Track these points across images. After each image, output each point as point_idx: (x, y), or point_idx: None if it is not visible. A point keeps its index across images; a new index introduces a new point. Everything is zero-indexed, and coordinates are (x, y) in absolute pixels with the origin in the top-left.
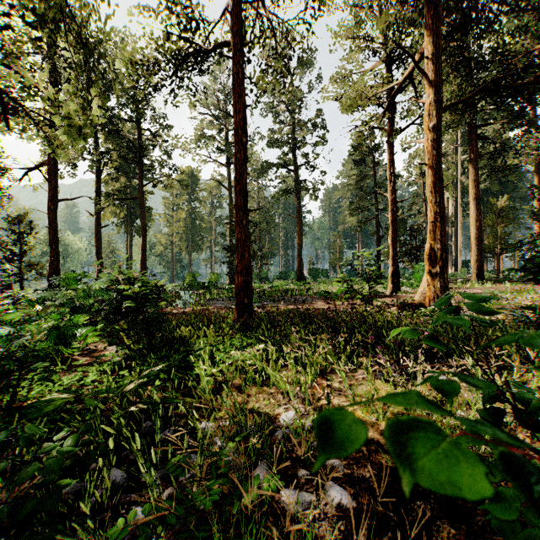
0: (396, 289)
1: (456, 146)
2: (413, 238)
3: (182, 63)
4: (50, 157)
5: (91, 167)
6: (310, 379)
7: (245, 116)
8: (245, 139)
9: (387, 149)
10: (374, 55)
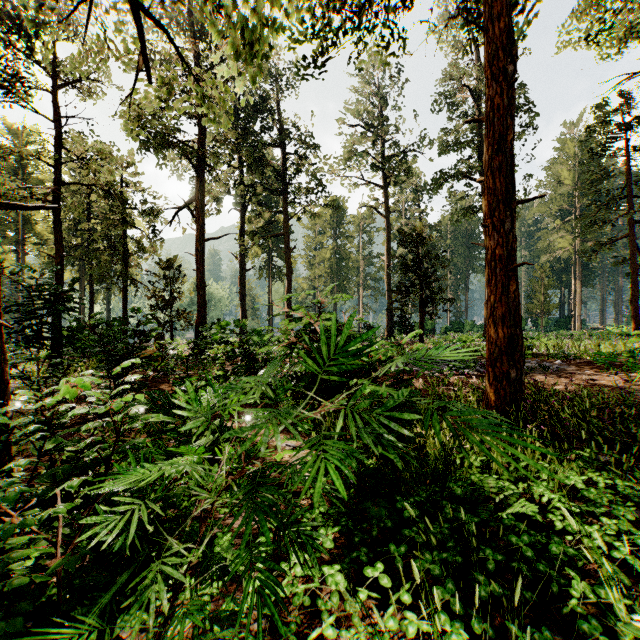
0: None
1: None
2: None
3: None
4: (197, 192)
5: (235, 204)
6: None
7: (509, 24)
8: (511, 67)
9: None
10: None
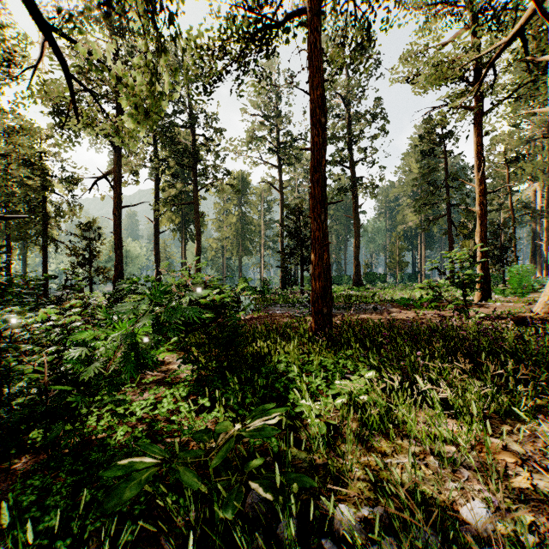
0: (486, 297)
1: (546, 127)
2: (497, 237)
3: (250, 42)
4: (115, 165)
5: (150, 175)
6: (465, 432)
7: (323, 93)
8: (324, 119)
9: (474, 131)
10: (458, 21)
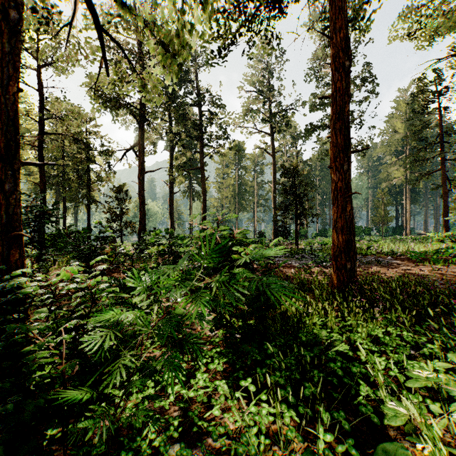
0: None
1: None
2: None
3: None
4: (139, 138)
5: (166, 146)
6: None
7: (346, 34)
8: (347, 62)
9: None
10: None
